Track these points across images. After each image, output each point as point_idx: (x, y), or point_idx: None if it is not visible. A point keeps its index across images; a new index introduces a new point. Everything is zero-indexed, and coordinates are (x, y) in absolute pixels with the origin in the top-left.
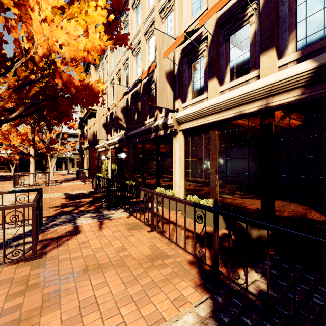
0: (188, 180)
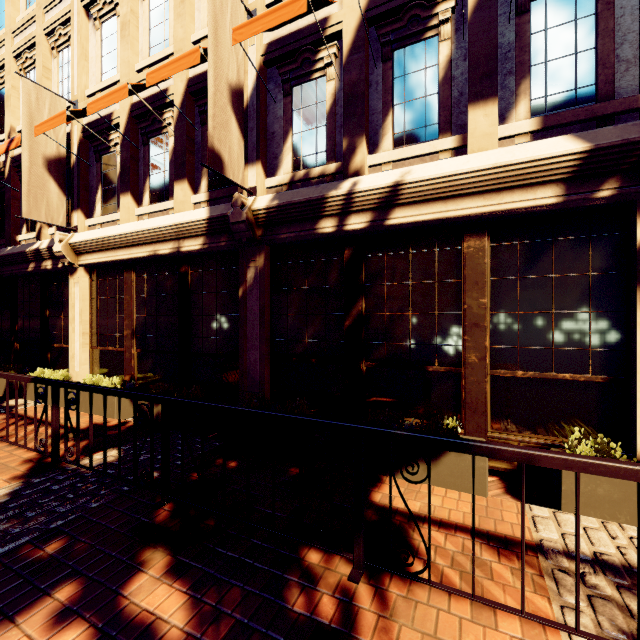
0: (97, 351)
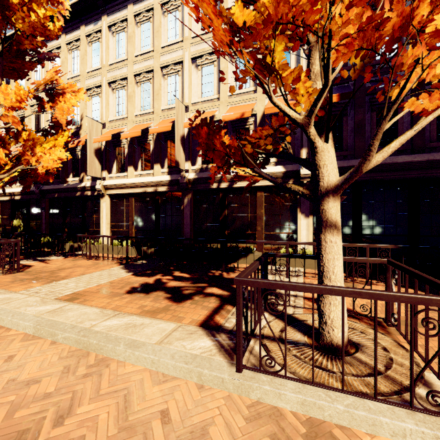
0: (114, 231)
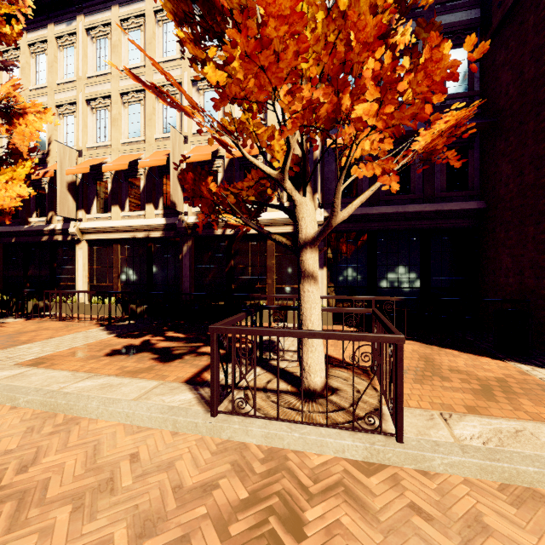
0: (93, 286)
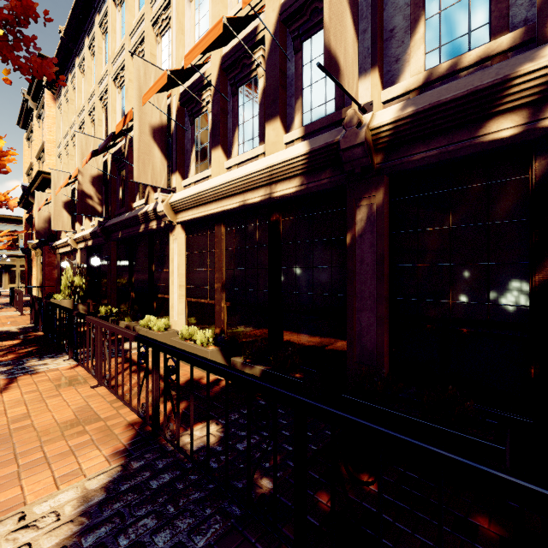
0: (191, 302)
